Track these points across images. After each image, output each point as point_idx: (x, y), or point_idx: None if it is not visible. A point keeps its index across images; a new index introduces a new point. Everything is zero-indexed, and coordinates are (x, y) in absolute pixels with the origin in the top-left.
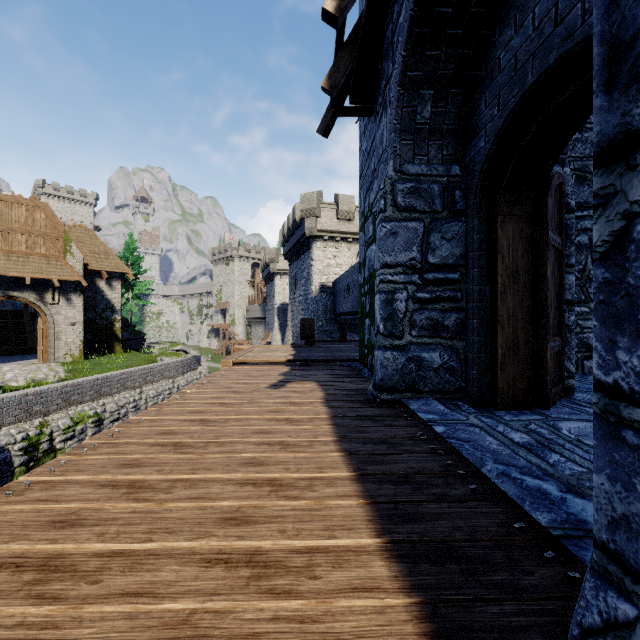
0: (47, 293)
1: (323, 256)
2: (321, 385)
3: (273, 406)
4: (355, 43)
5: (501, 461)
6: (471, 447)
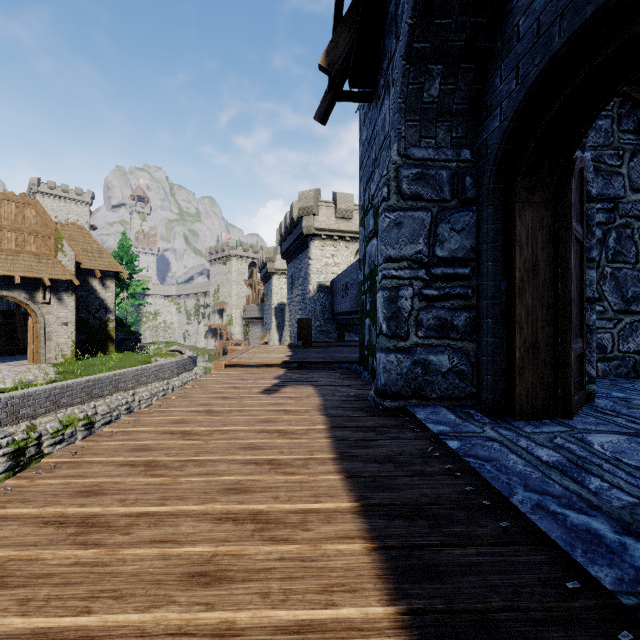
0: (38, 292)
1: (321, 255)
2: (318, 390)
3: (265, 415)
4: (355, 16)
5: (533, 488)
6: (493, 468)
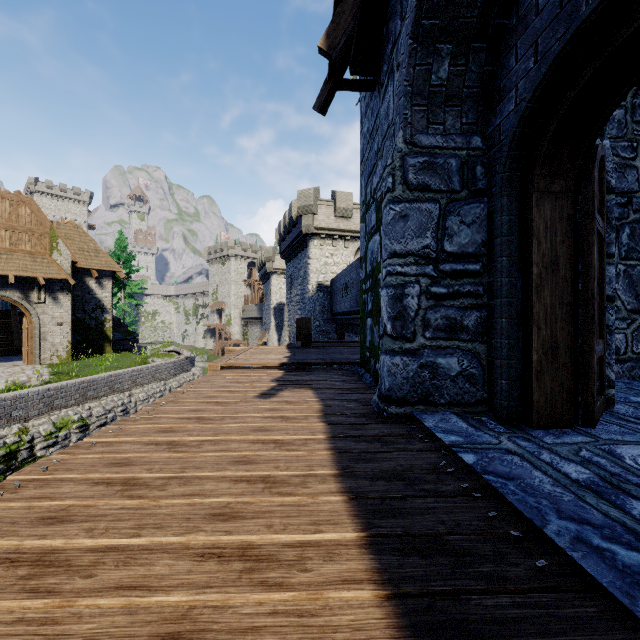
0: (32, 292)
1: (320, 254)
2: (318, 393)
3: (260, 422)
4: None
5: (567, 514)
6: (518, 489)
